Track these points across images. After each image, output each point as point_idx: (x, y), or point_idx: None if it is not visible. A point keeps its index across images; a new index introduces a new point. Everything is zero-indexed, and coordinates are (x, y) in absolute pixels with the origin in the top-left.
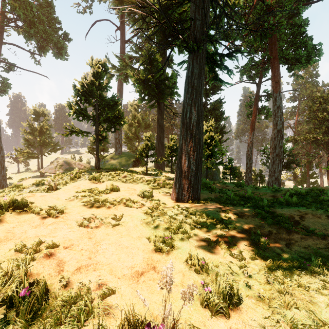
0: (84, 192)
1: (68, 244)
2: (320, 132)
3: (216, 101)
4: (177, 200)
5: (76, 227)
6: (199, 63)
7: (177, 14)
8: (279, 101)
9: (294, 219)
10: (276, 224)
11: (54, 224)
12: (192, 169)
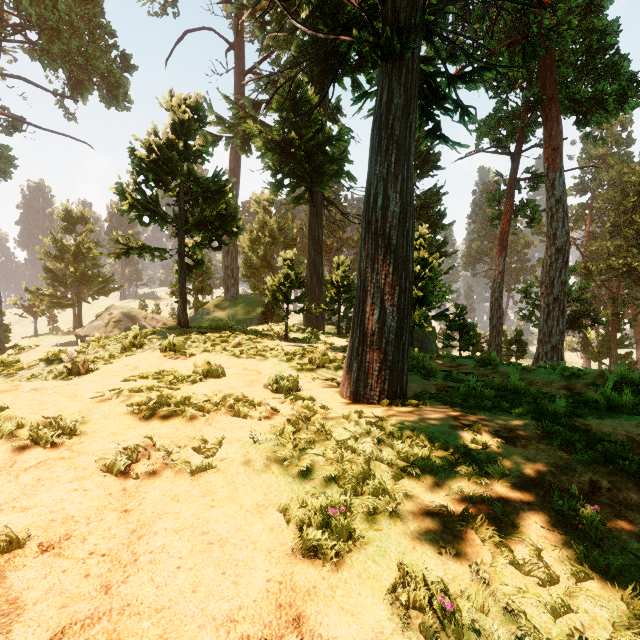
0: (144, 379)
1: (55, 537)
2: (638, 255)
3: (428, 190)
4: (354, 398)
5: (96, 478)
6: (405, 83)
7: (350, 8)
8: (561, 188)
9: None
10: (603, 463)
11: (41, 469)
12: (389, 328)
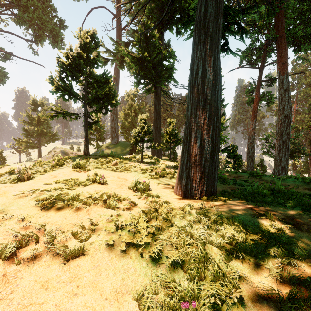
0: (57, 183)
1: None
2: None
3: None
4: (184, 195)
5: None
6: None
7: None
8: (287, 84)
9: None
10: None
11: None
12: (206, 151)
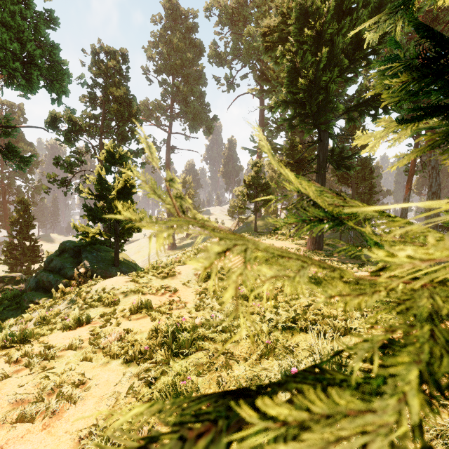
0: None
1: None
2: None
3: (363, 158)
4: (309, 249)
5: None
6: (322, 178)
7: None
8: (434, 161)
9: (366, 258)
10: (353, 258)
11: None
12: (317, 234)
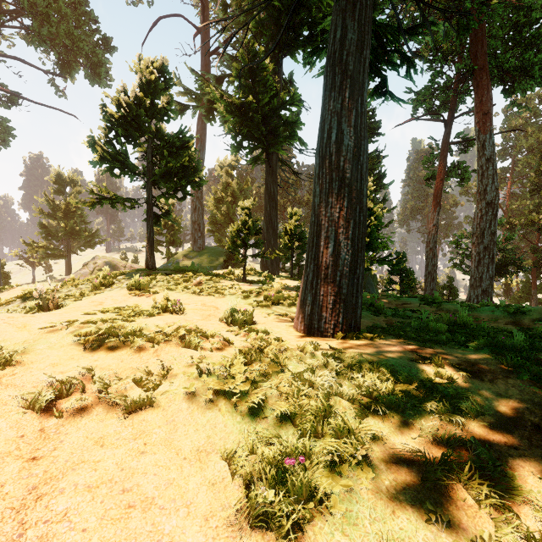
0: (104, 313)
1: None
2: None
3: (370, 154)
4: (308, 331)
5: (13, 415)
6: (359, 19)
7: None
8: (491, 149)
9: None
10: None
11: None
12: (344, 261)
